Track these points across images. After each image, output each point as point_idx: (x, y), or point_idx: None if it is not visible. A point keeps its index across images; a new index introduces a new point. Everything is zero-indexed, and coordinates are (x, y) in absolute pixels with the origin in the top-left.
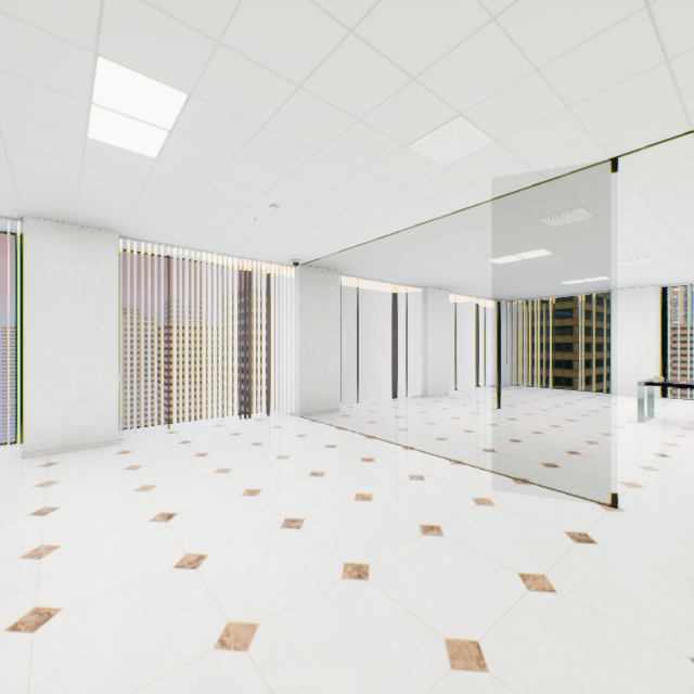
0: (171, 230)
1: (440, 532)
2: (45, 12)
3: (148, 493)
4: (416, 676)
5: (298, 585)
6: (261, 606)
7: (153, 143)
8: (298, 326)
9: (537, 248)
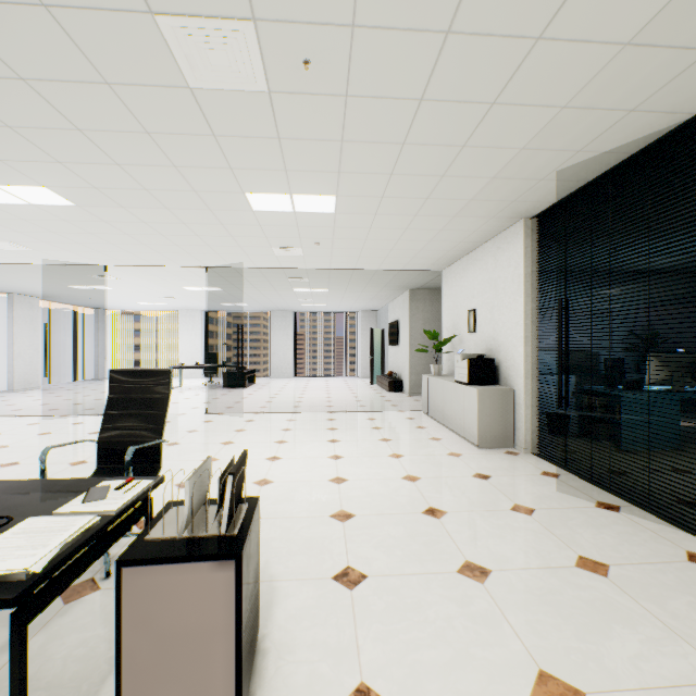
0: None
1: (0, 434)
2: None
3: None
4: None
5: None
6: None
7: None
8: None
9: (100, 285)
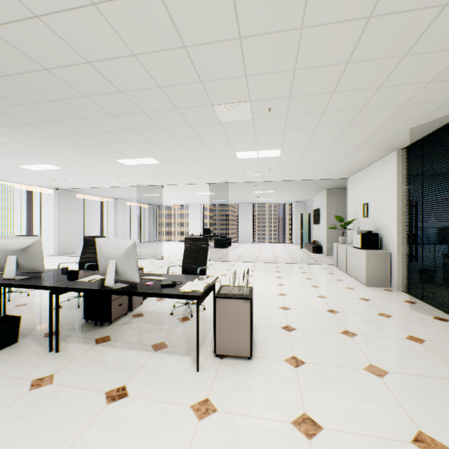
0: (5, 177)
1: None
2: (43, 161)
3: None
4: None
5: None
6: None
7: (39, 169)
8: (57, 216)
9: (156, 194)
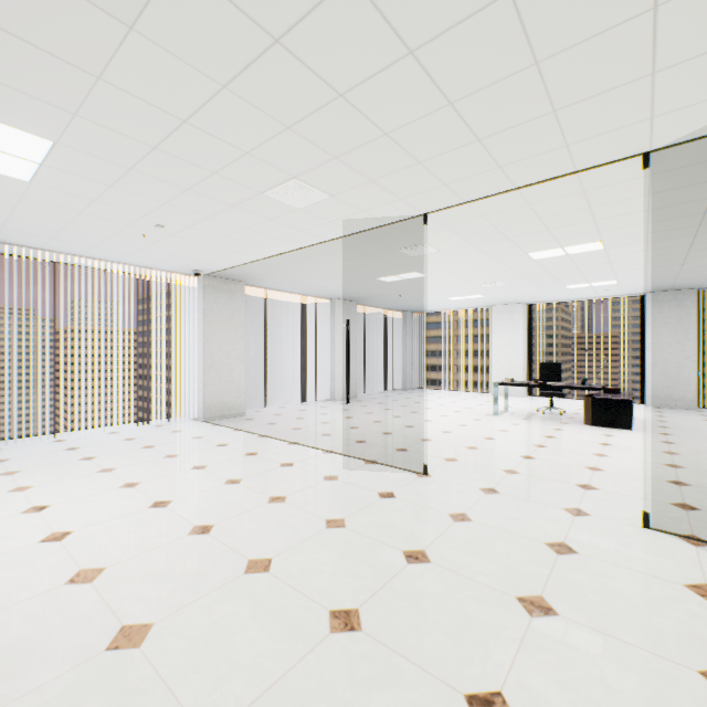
0: (56, 239)
1: (284, 500)
2: None
3: (22, 493)
4: (217, 580)
5: (149, 542)
6: (113, 557)
7: (24, 171)
8: (202, 334)
9: (411, 271)
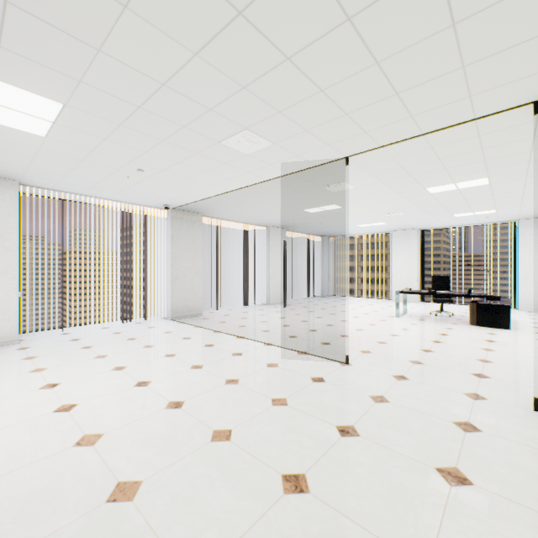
0: (63, 181)
1: (237, 382)
2: None
3: (39, 373)
4: (190, 446)
5: (136, 414)
6: (108, 426)
7: (41, 128)
8: (170, 254)
9: (331, 204)
